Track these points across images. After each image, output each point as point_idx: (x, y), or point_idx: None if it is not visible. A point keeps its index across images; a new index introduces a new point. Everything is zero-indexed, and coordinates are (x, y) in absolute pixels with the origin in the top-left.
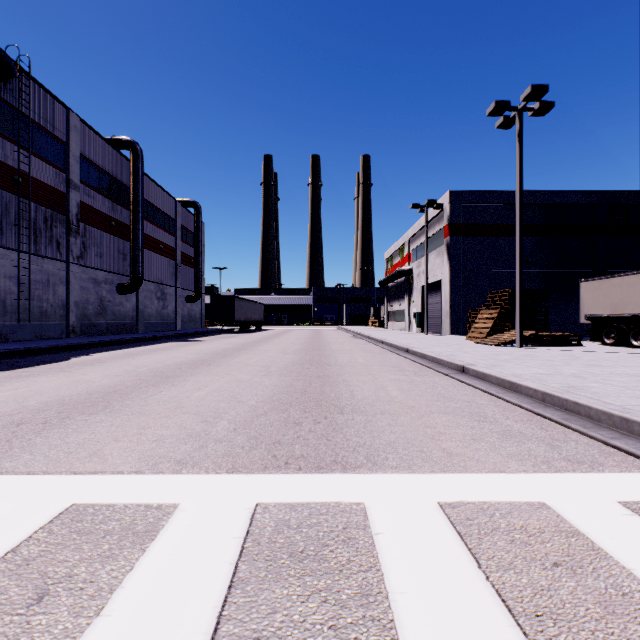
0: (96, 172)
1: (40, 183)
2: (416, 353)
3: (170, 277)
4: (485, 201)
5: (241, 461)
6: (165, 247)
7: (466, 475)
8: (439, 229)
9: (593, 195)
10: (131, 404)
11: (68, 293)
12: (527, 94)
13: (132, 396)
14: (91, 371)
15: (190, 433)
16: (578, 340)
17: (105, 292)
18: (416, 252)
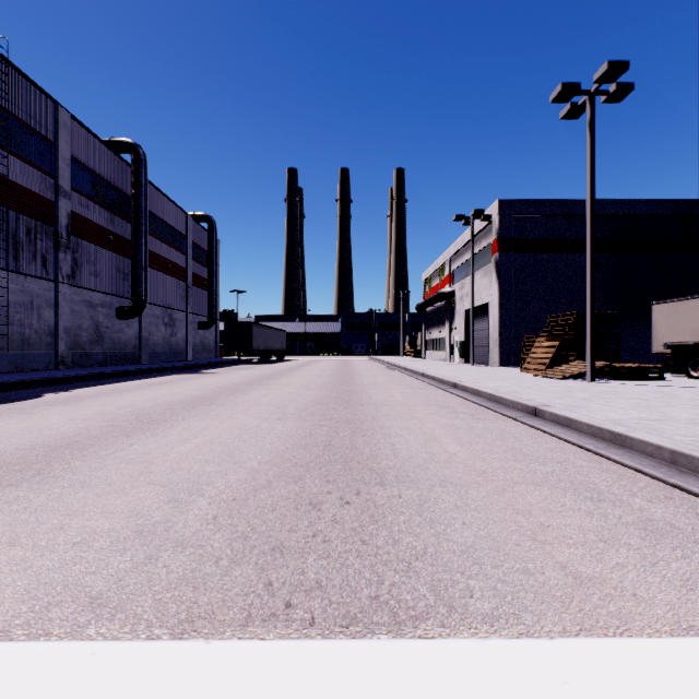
0: (91, 178)
1: (21, 188)
2: (467, 389)
3: (180, 300)
4: (540, 212)
5: (206, 599)
6: (174, 266)
7: (634, 643)
8: (486, 245)
9: (664, 205)
10: (78, 467)
11: (56, 317)
12: (602, 72)
13: (88, 453)
14: (57, 413)
15: (141, 526)
16: (660, 373)
17: (102, 317)
18: (459, 272)
